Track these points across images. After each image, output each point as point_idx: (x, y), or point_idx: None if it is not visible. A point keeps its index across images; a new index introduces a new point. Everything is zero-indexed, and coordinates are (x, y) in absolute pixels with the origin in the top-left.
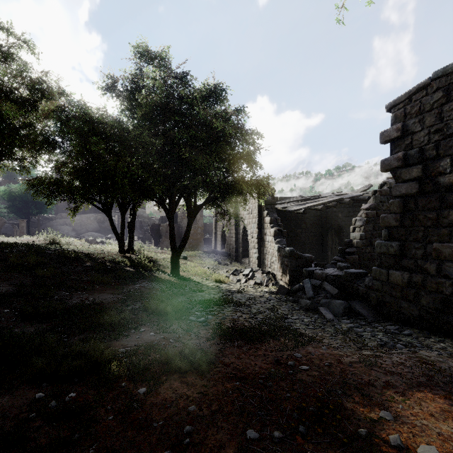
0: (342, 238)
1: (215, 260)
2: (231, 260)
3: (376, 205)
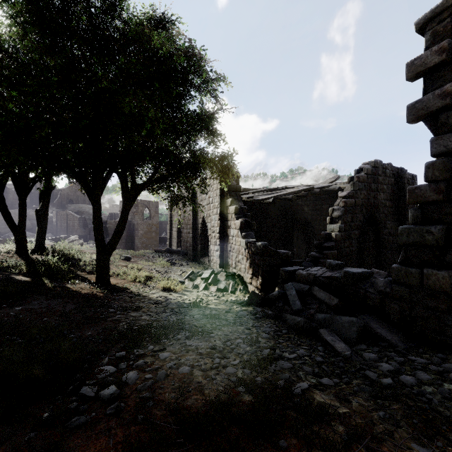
0: (306, 234)
1: (167, 260)
2: (188, 260)
3: (355, 193)
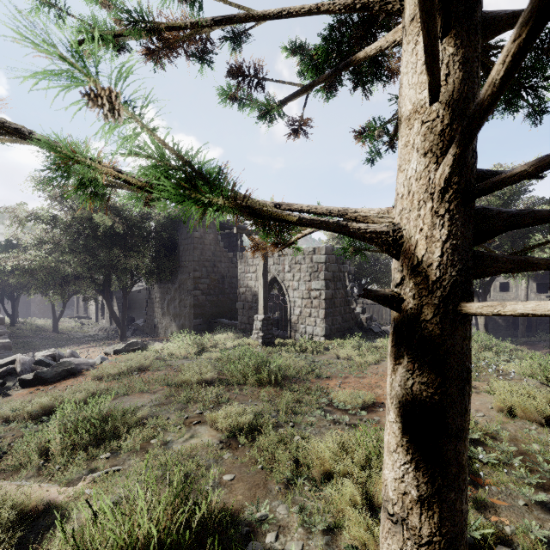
0: None
1: (79, 323)
2: (93, 322)
3: None
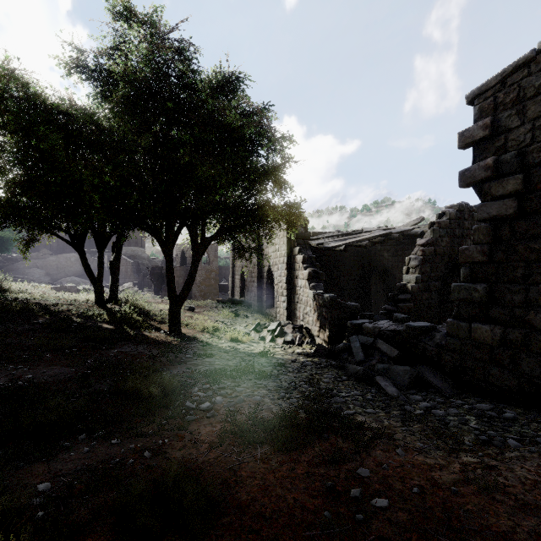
0: (387, 283)
1: (232, 311)
2: (253, 311)
3: (435, 240)
